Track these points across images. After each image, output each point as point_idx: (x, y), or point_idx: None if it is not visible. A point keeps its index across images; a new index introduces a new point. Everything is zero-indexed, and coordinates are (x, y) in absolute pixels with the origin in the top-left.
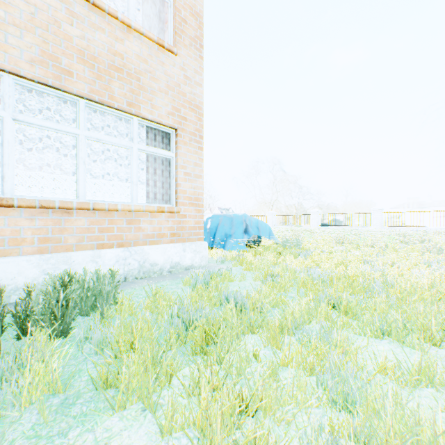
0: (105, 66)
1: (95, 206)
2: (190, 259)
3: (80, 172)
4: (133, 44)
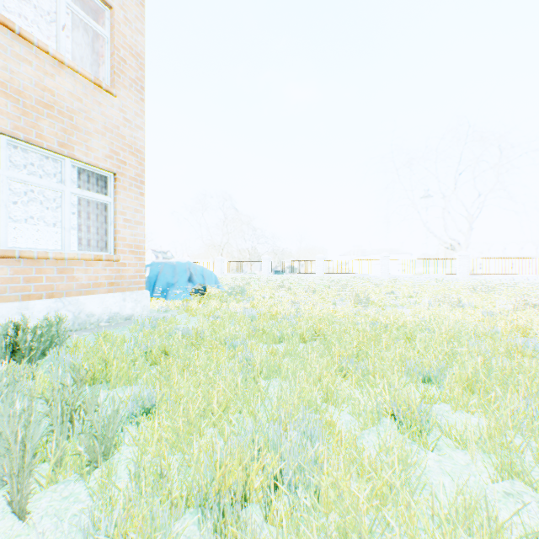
0: (32, 102)
1: (22, 254)
2: (132, 309)
3: (1, 216)
4: (66, 80)
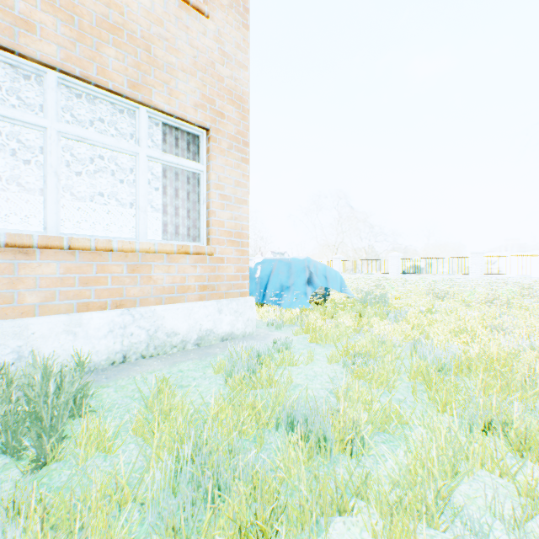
0: (91, 21)
1: (73, 242)
2: (229, 324)
3: (48, 188)
4: None
